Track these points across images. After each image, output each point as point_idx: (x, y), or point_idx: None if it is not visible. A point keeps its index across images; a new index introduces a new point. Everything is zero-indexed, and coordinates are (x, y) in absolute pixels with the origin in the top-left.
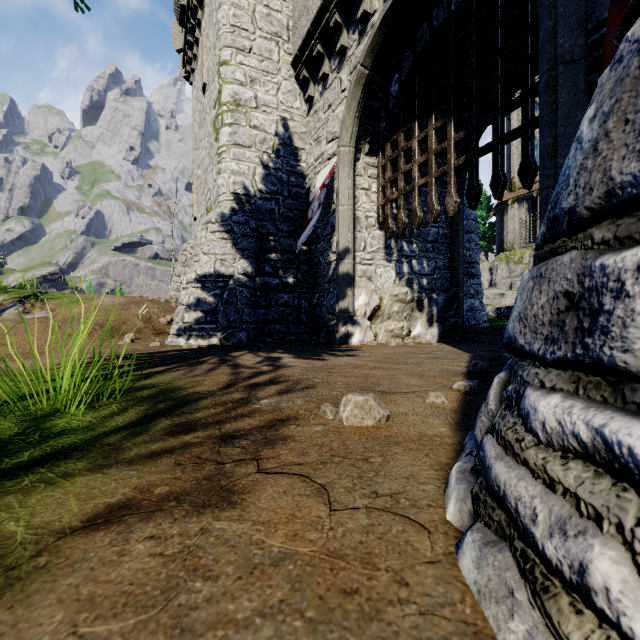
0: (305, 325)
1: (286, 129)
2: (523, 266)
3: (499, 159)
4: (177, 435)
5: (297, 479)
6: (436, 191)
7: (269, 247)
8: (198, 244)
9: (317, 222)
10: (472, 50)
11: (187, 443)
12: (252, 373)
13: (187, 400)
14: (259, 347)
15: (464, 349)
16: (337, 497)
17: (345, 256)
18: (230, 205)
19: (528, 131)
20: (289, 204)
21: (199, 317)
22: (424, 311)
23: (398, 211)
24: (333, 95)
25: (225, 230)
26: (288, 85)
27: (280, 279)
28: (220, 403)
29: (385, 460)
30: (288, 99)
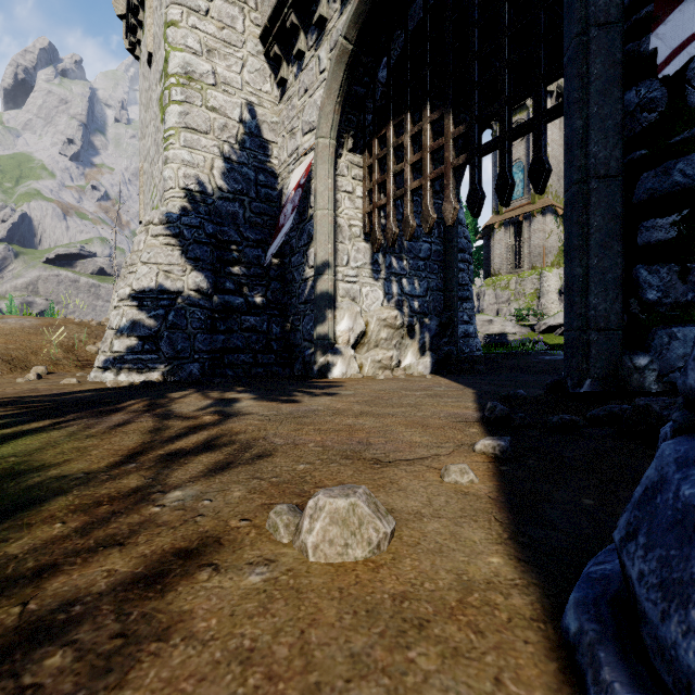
0: (276, 354)
1: (253, 116)
2: (510, 292)
3: (506, 158)
4: None
5: None
6: (432, 196)
7: (231, 258)
8: (135, 250)
9: (291, 230)
10: (474, 28)
11: None
12: (183, 429)
13: (26, 499)
14: (213, 383)
15: (463, 383)
16: None
17: (324, 271)
18: (180, 204)
19: (541, 124)
20: (257, 207)
21: (134, 345)
22: (415, 338)
23: (387, 219)
24: (310, 77)
25: (172, 234)
26: (256, 63)
27: (245, 298)
28: (87, 504)
29: None
30: (256, 80)
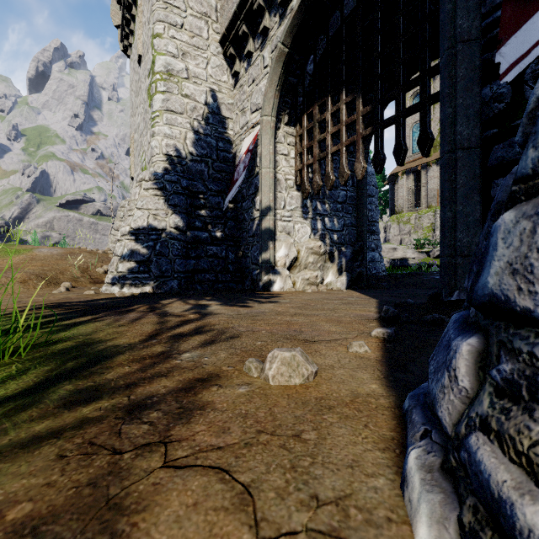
0: (232, 274)
1: (215, 100)
2: (410, 226)
3: (401, 130)
4: (75, 406)
5: (213, 476)
6: (346, 157)
7: (199, 204)
8: (132, 200)
9: (242, 183)
10: (378, 35)
11: (84, 419)
12: (178, 322)
13: (102, 356)
14: (189, 294)
15: (370, 295)
16: (266, 510)
17: (267, 213)
18: (163, 165)
19: (426, 106)
20: (217, 166)
21: (132, 267)
22: (335, 262)
23: (313, 175)
24: (257, 71)
25: (158, 187)
26: (216, 60)
27: (209, 233)
28: (138, 359)
29: (320, 436)
30: (216, 73)
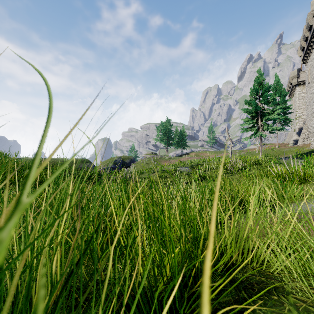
0: None
1: None
2: None
3: None
4: None
5: None
6: None
7: None
8: (292, 136)
9: None
10: None
11: None
12: None
13: None
14: None
15: None
16: None
17: None
18: (298, 130)
19: None
20: None
21: (293, 144)
22: None
23: None
24: None
25: (296, 134)
26: None
27: None
28: None
29: None
30: None
